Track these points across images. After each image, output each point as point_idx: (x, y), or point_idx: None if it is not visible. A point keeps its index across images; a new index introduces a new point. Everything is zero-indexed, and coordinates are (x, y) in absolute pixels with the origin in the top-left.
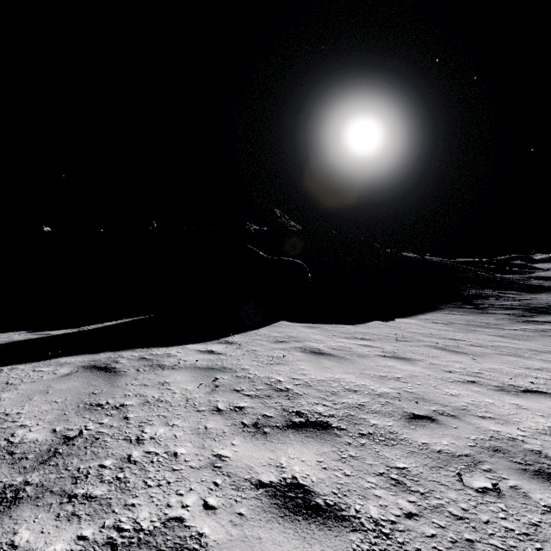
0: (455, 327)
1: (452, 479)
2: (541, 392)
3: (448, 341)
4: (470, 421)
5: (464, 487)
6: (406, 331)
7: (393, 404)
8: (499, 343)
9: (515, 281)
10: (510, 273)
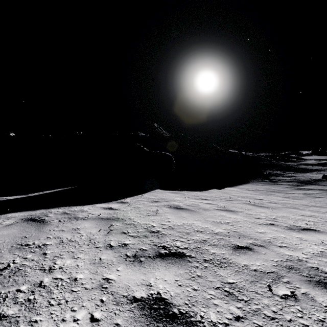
0: (259, 192)
1: (265, 290)
2: (312, 229)
3: (256, 200)
4: (273, 249)
5: (273, 295)
6: (232, 194)
7: (225, 239)
8: (285, 201)
9: (292, 166)
10: (289, 161)
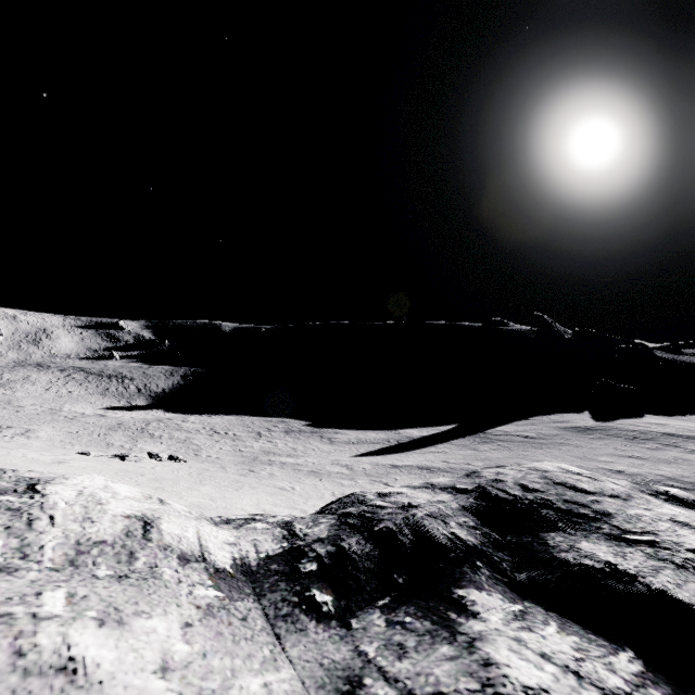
0: None
1: None
2: None
3: None
4: None
5: None
6: (694, 420)
7: None
8: None
9: None
10: None
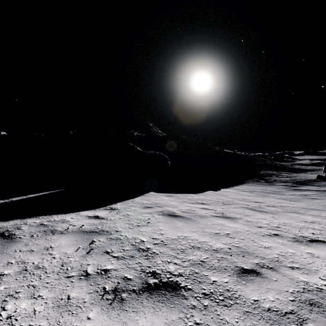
0: (256, 194)
1: None
2: (321, 241)
3: (254, 203)
4: (284, 272)
5: None
6: (228, 197)
7: (227, 259)
8: (283, 204)
9: (286, 166)
10: (283, 161)
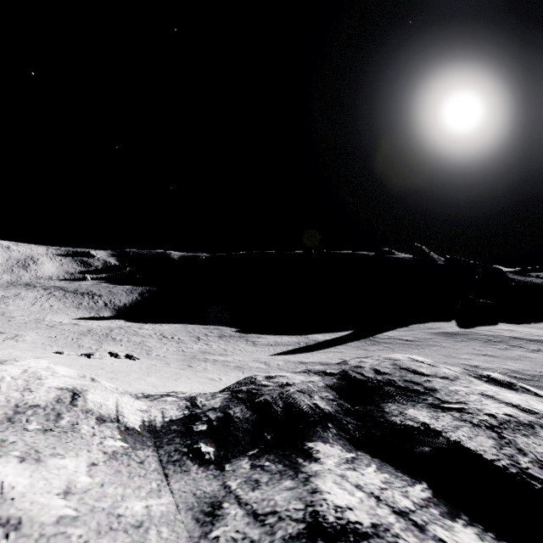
0: None
1: None
2: None
3: None
4: None
5: None
6: (536, 327)
7: (537, 332)
8: None
9: None
10: None
